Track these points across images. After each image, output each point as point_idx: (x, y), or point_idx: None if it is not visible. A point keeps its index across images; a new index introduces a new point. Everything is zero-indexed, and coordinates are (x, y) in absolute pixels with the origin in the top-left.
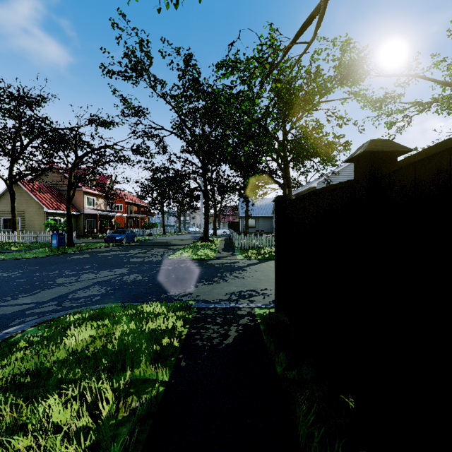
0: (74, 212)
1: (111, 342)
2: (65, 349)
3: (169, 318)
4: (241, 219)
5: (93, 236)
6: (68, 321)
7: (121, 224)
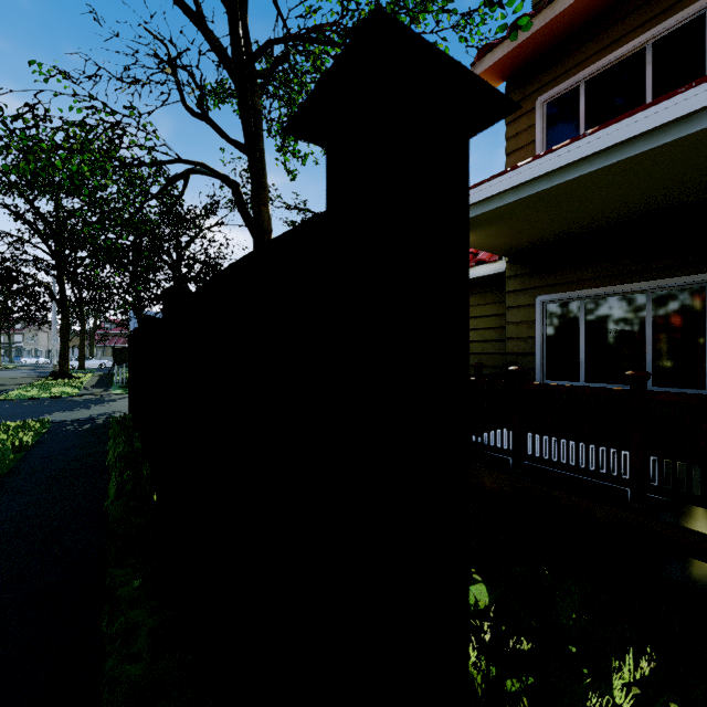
0: None
1: None
2: None
3: (28, 425)
4: None
5: None
6: None
7: None
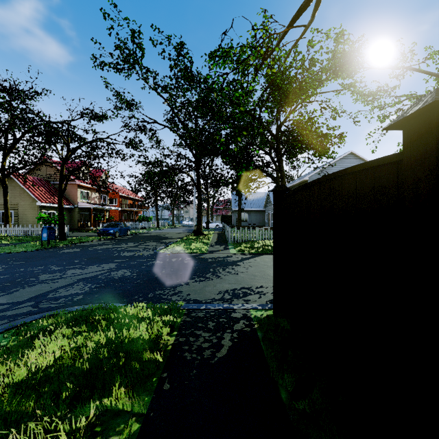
0: (68, 205)
1: (83, 356)
2: (26, 366)
3: (154, 323)
4: (234, 213)
5: (87, 229)
6: (41, 327)
7: (115, 217)
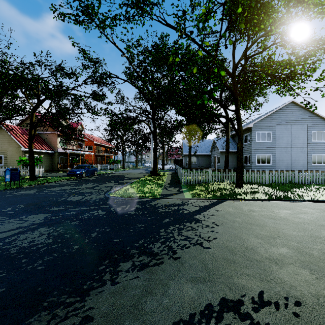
0: (49, 150)
1: None
2: None
3: None
4: (185, 157)
5: (64, 170)
6: None
7: (91, 160)
